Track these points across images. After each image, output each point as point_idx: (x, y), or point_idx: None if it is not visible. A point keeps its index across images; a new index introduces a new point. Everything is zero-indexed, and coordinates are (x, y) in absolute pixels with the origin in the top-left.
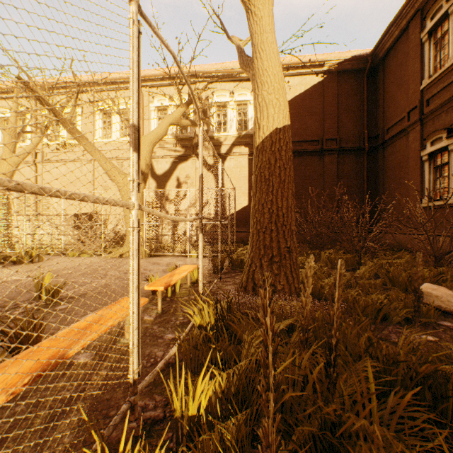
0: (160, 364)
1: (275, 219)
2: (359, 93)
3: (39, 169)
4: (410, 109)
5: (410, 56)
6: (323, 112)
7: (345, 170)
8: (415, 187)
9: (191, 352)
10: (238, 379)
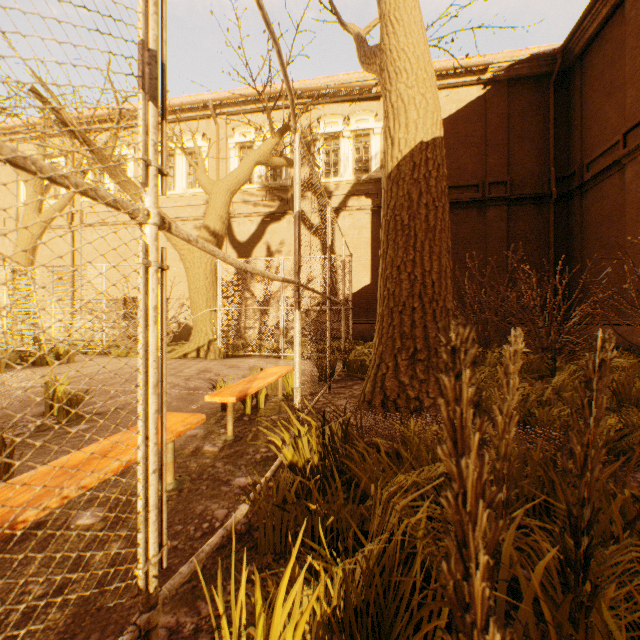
0: (213, 537)
1: (420, 291)
2: (542, 110)
3: (77, 236)
4: (629, 128)
5: (627, 45)
6: (485, 142)
7: (519, 229)
8: (637, 250)
9: (275, 513)
10: (366, 581)
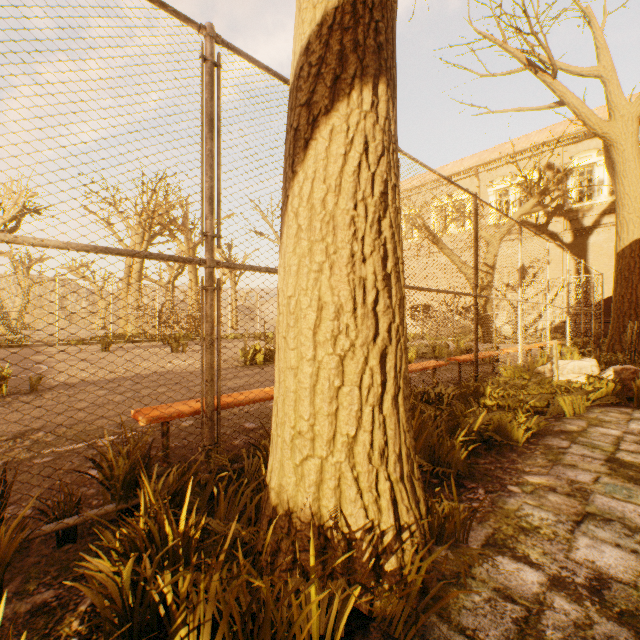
0: None
1: (633, 307)
2: None
3: None
4: None
5: None
6: None
7: None
8: None
9: None
10: None
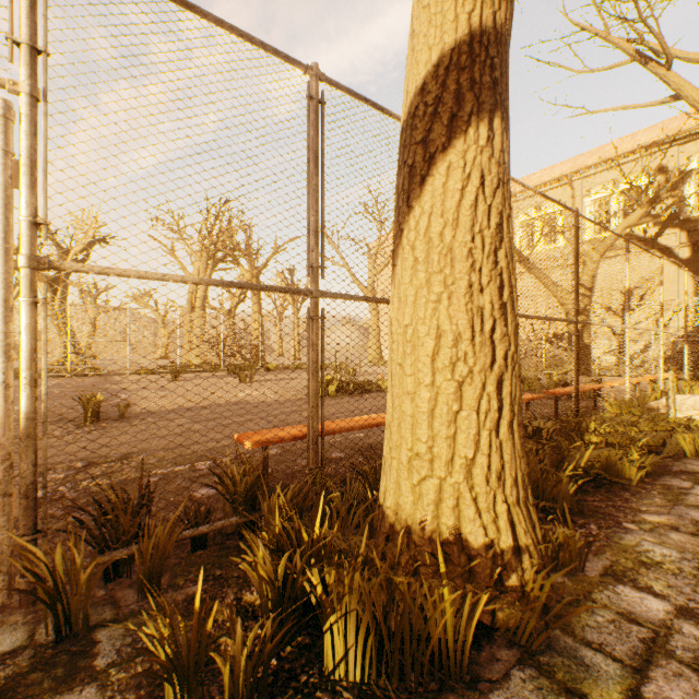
0: None
1: None
2: None
3: None
4: None
5: None
6: None
7: None
8: None
9: None
10: None
